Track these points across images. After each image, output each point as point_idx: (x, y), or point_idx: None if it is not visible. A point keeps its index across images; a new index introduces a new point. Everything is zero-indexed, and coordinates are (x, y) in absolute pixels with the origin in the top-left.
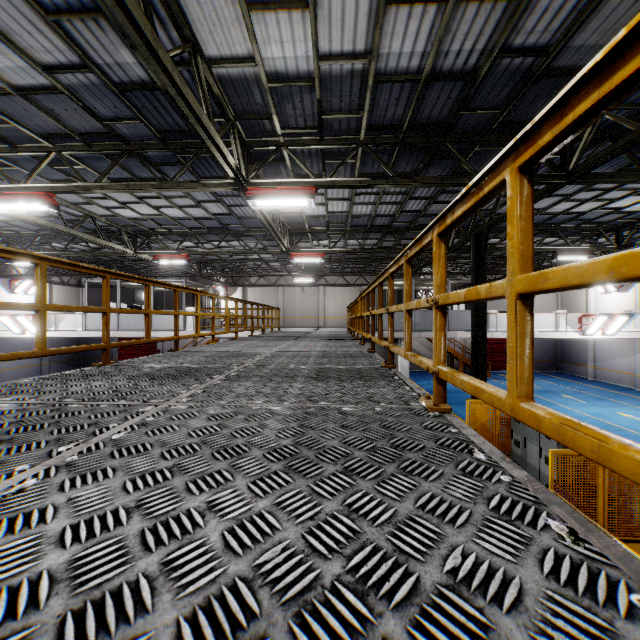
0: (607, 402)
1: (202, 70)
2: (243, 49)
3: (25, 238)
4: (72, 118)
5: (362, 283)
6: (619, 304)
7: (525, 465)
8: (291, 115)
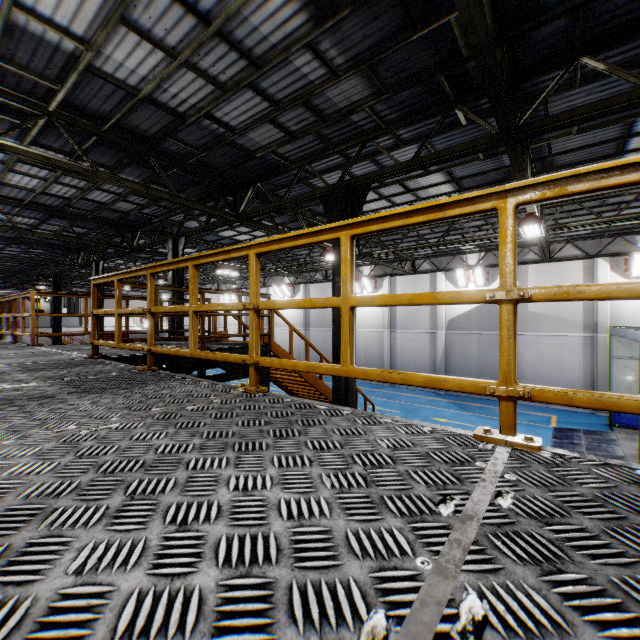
0: None
1: None
2: None
3: None
4: None
5: None
6: None
7: None
8: None
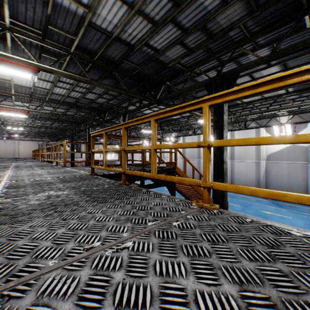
0: None
1: None
2: None
3: None
4: None
5: (39, 140)
6: None
7: None
8: None
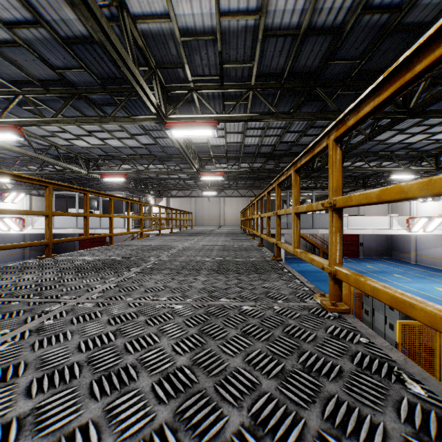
0: (426, 280)
1: (128, 24)
2: (160, 7)
3: (9, 162)
4: (32, 67)
5: (251, 195)
6: (433, 210)
7: (373, 329)
8: (199, 65)
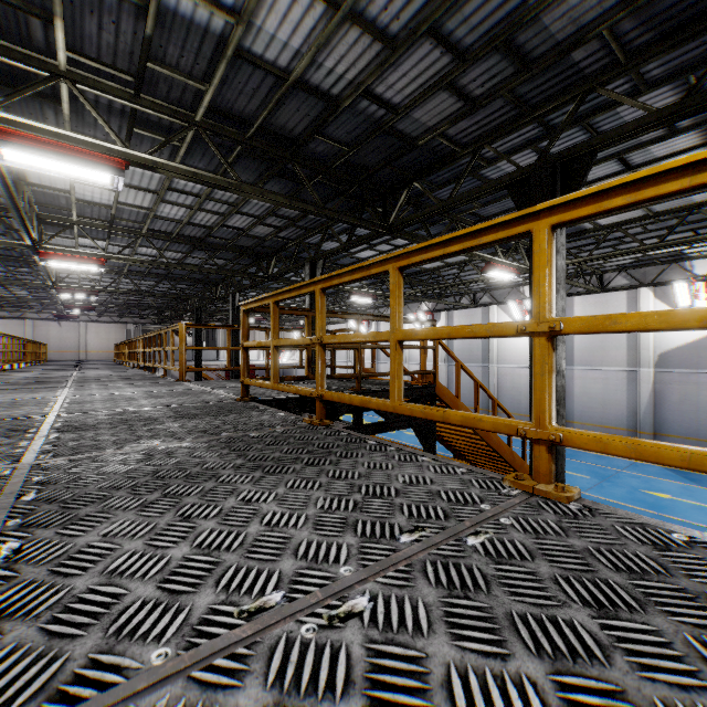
0: None
1: None
2: None
3: None
4: None
5: (128, 321)
6: None
7: None
8: None
